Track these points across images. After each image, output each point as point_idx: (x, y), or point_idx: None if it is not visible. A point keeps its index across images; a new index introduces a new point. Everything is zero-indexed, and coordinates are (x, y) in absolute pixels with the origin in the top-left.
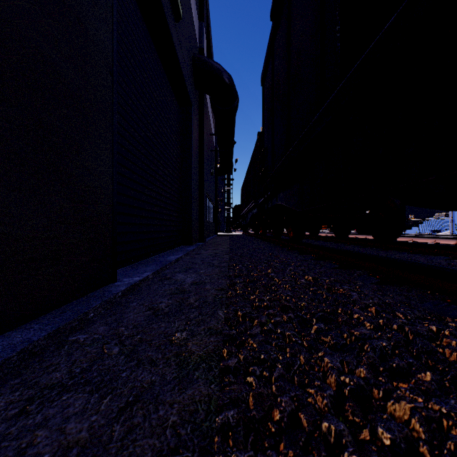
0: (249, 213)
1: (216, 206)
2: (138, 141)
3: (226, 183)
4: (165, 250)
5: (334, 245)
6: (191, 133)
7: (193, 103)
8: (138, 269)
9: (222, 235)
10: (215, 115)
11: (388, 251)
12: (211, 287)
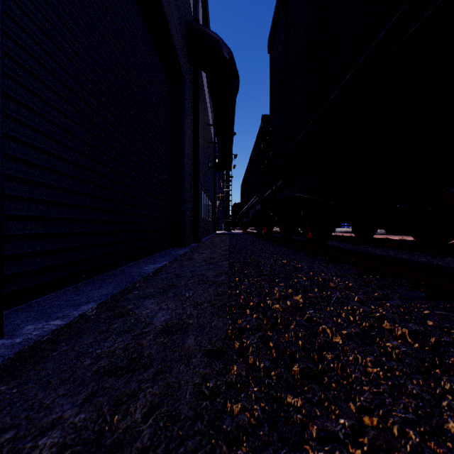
0: (251, 210)
1: (214, 203)
2: (97, 99)
3: (224, 180)
4: (146, 255)
5: (356, 247)
6: (183, 114)
7: (187, 79)
8: (81, 294)
9: (221, 234)
10: (212, 99)
11: (441, 258)
12: (196, 343)
